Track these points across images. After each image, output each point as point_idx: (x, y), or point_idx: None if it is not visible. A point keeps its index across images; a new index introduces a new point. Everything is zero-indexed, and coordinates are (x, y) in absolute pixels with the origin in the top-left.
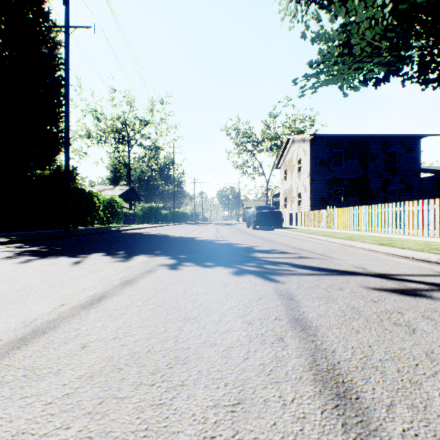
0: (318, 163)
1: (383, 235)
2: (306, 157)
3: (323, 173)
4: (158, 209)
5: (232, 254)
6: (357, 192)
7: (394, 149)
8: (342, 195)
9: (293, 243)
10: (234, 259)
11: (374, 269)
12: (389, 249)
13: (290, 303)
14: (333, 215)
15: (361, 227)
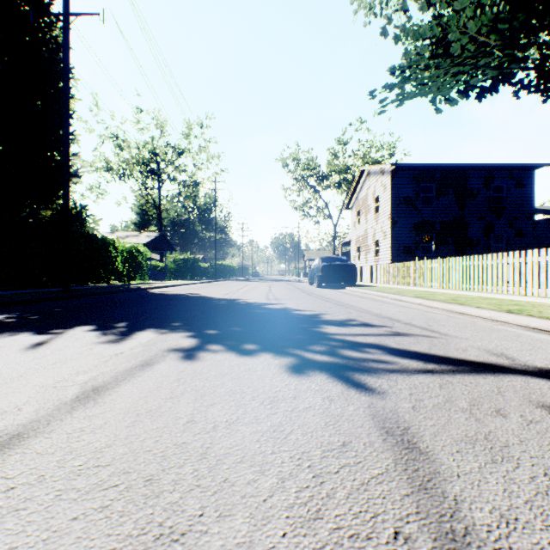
0: (402, 202)
1: (499, 296)
2: (386, 194)
3: (408, 214)
4: (195, 261)
5: (289, 328)
6: (452, 239)
7: (500, 183)
8: (433, 243)
9: (377, 309)
10: (291, 338)
11: (526, 358)
12: (527, 319)
13: (414, 463)
14: (424, 269)
15: (463, 285)
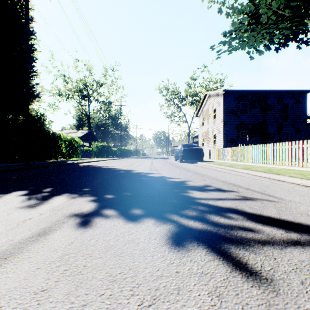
0: (229, 112)
1: (295, 168)
2: (220, 107)
3: (233, 119)
4: (109, 147)
5: (165, 193)
6: (259, 134)
7: (286, 101)
8: (247, 136)
9: (221, 177)
10: (167, 202)
11: None
12: None
13: None
14: (244, 151)
15: (269, 161)
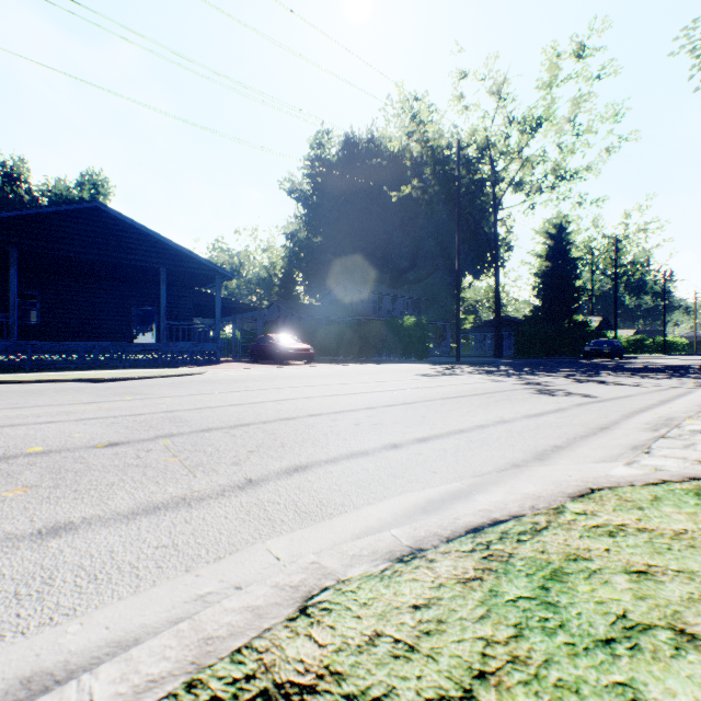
0: None
1: None
2: None
3: None
4: (642, 340)
5: None
6: None
7: None
8: None
9: None
10: None
11: None
12: None
13: None
14: None
15: None
